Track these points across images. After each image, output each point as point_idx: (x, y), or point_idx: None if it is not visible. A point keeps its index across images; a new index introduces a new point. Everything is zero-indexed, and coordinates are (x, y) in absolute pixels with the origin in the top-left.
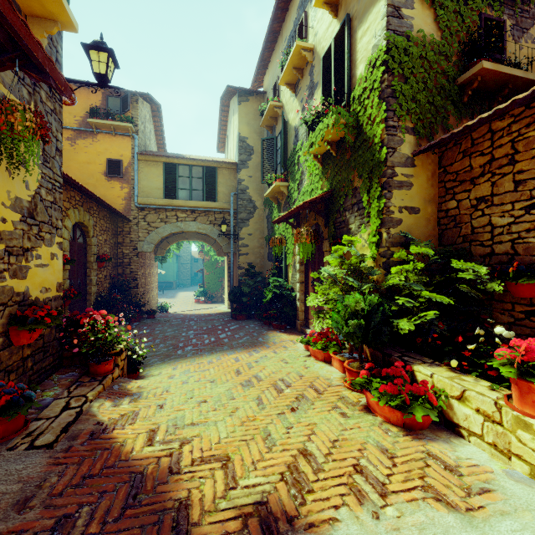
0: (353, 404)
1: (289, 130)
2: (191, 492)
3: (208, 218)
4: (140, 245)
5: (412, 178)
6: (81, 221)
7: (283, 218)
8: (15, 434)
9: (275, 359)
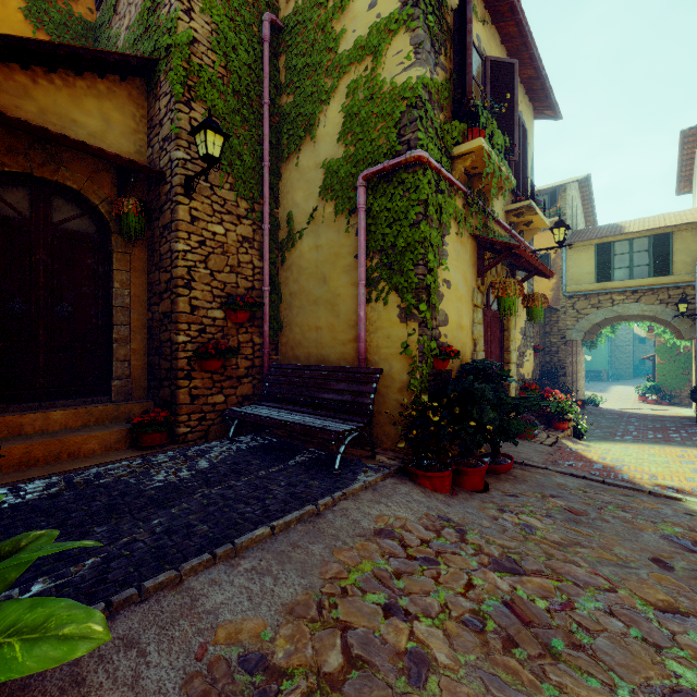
0: None
1: None
2: (628, 474)
3: (657, 297)
4: (568, 333)
5: None
6: None
7: None
8: (532, 438)
9: None
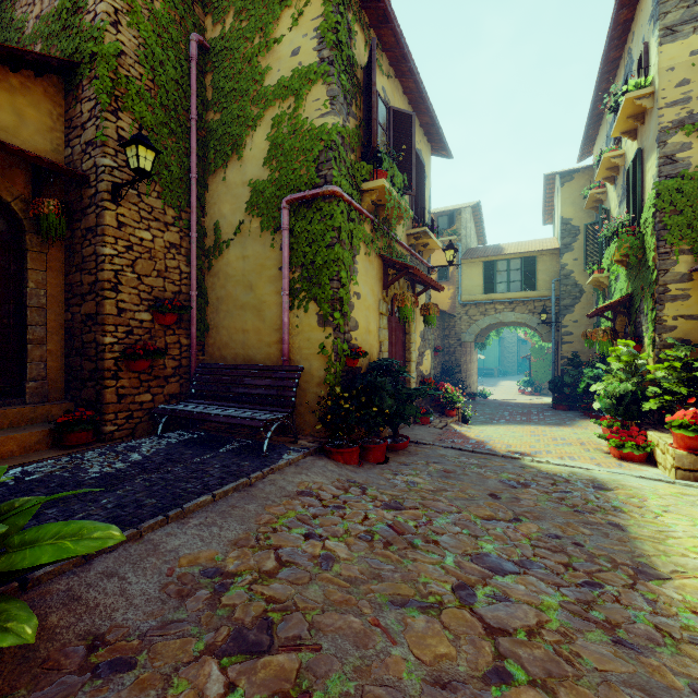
0: (601, 450)
1: (610, 219)
2: (492, 446)
3: (527, 307)
4: (463, 336)
5: (689, 291)
6: None
7: (591, 315)
8: (428, 423)
9: (568, 432)
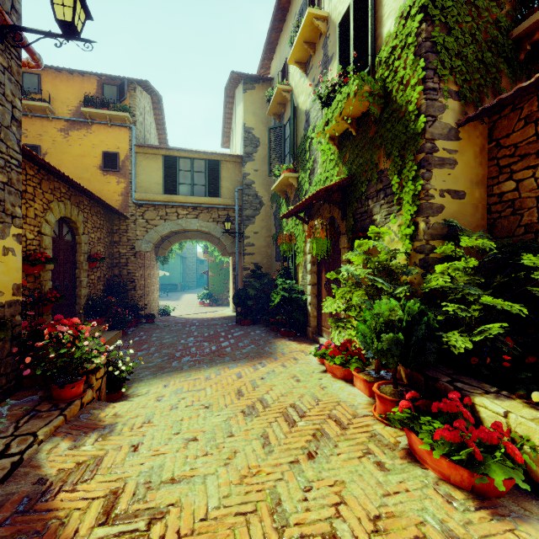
0: (390, 446)
1: (299, 115)
2: None
3: (211, 215)
4: (138, 244)
5: (456, 154)
6: (68, 215)
7: (293, 211)
8: None
9: (284, 375)
